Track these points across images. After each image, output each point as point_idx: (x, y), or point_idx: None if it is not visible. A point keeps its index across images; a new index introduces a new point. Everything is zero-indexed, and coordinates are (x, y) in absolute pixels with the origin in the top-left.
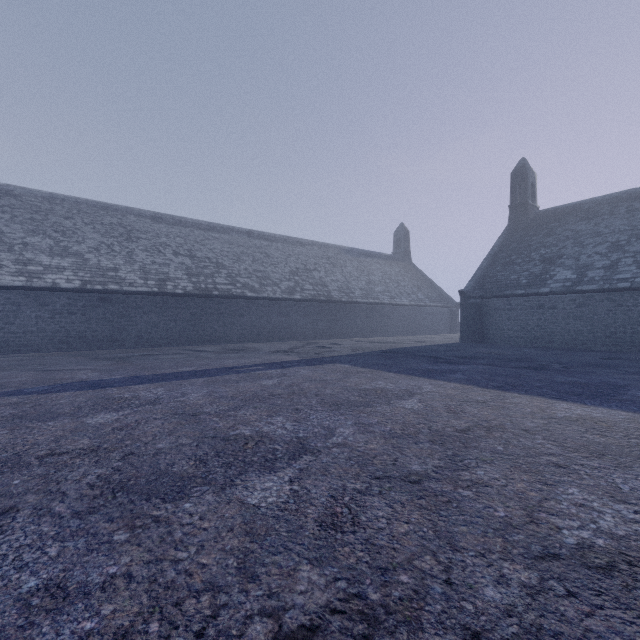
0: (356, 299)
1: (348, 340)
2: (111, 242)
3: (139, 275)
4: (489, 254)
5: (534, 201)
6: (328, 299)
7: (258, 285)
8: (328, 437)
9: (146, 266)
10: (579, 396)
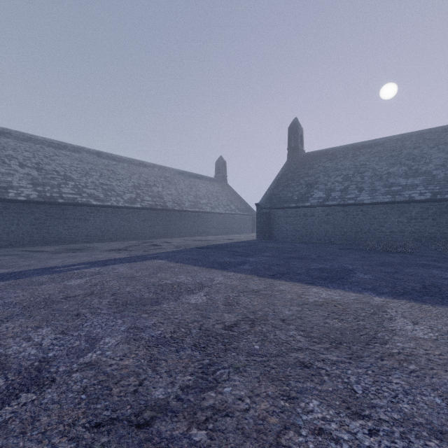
0: (186, 208)
1: (178, 239)
2: None
3: None
4: (275, 179)
5: (302, 146)
6: (163, 208)
7: (103, 195)
8: (83, 354)
9: None
10: (325, 280)
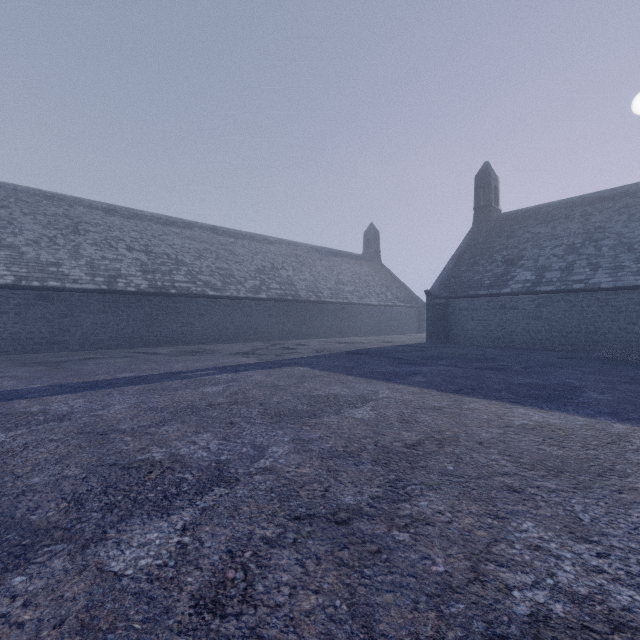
0: (324, 299)
1: (315, 341)
2: (54, 234)
3: (85, 271)
4: (454, 255)
5: (497, 204)
6: (295, 298)
7: (221, 283)
8: (255, 459)
9: (94, 261)
10: (537, 399)
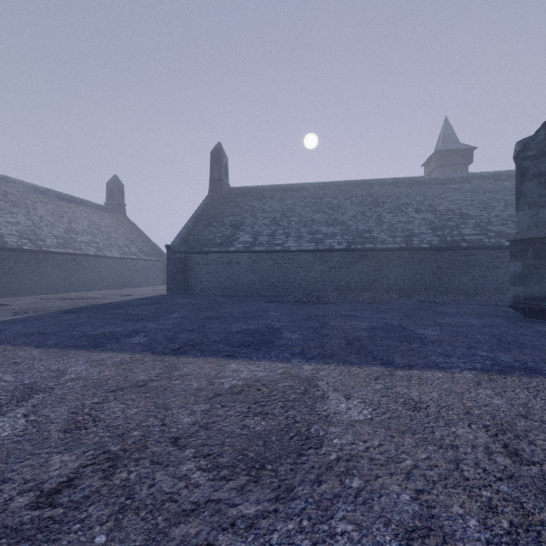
0: (47, 248)
1: (29, 298)
2: None
3: None
4: (193, 215)
5: (227, 179)
6: None
7: None
8: None
9: None
10: (248, 348)
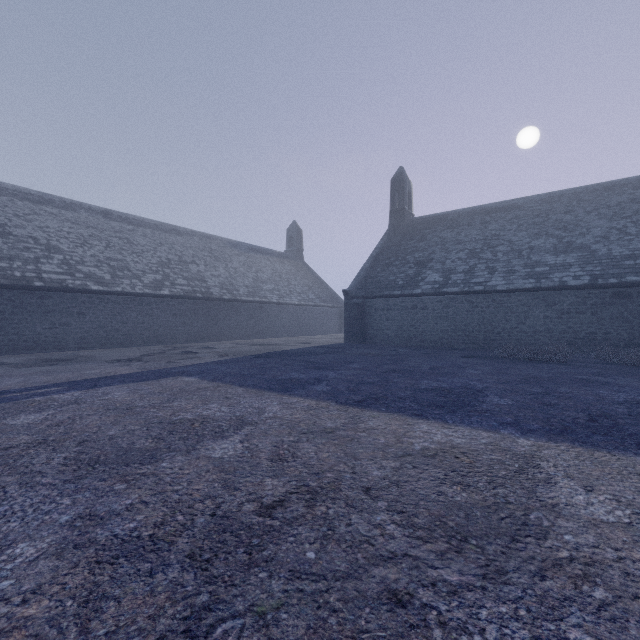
0: (240, 297)
1: (228, 343)
2: None
3: None
4: (371, 255)
5: (410, 208)
6: (206, 296)
7: (110, 276)
8: None
9: None
10: (441, 409)
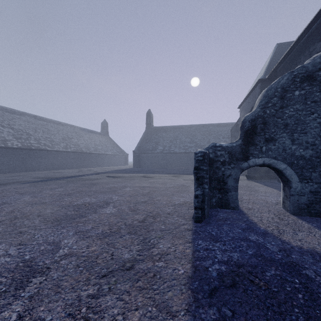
0: (92, 152)
1: (92, 168)
2: None
3: None
4: (141, 139)
5: (152, 123)
6: (82, 151)
7: (51, 144)
8: (134, 178)
9: None
10: (164, 174)
